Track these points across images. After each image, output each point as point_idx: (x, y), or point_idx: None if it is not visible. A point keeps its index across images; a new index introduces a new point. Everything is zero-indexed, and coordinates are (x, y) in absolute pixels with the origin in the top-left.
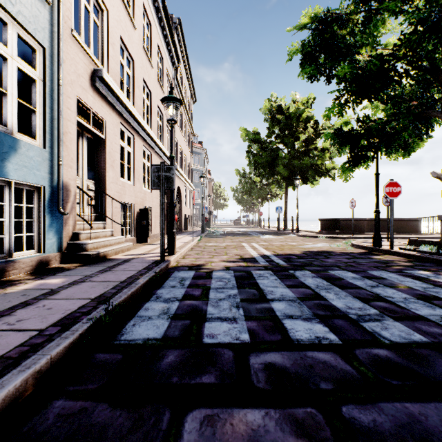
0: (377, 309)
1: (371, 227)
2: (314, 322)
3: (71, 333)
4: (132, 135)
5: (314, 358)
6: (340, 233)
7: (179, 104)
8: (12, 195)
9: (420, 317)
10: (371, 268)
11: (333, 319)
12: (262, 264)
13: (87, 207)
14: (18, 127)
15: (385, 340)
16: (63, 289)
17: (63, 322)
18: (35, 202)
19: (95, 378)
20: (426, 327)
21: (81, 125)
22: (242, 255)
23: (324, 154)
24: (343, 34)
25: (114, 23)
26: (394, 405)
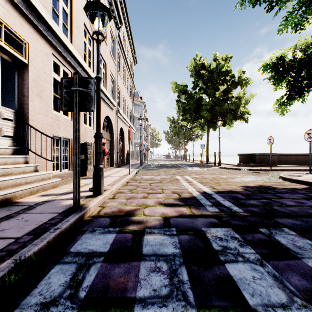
0: None
1: (280, 161)
2: None
3: None
4: (70, 72)
5: None
6: (257, 166)
7: (106, 14)
8: None
9: None
10: None
11: None
12: (210, 210)
13: (1, 139)
14: None
15: None
16: None
17: None
18: None
19: None
20: None
21: None
22: (179, 192)
23: (240, 101)
24: None
25: None
26: None
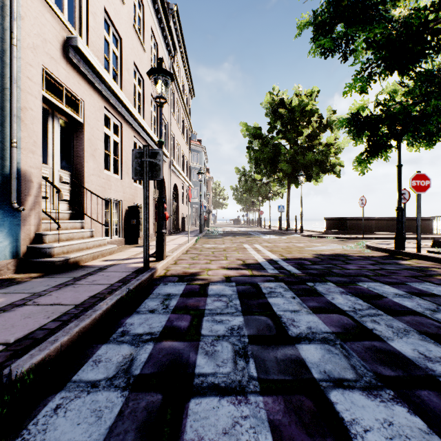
0: None
1: (379, 227)
2: (388, 400)
3: None
4: (120, 123)
5: None
6: (348, 233)
7: (169, 78)
8: None
9: None
10: (409, 278)
11: (417, 390)
12: (270, 272)
13: (60, 203)
14: None
15: None
16: None
17: None
18: None
19: None
20: None
21: (50, 103)
22: (244, 259)
23: (329, 149)
24: None
25: None
26: None
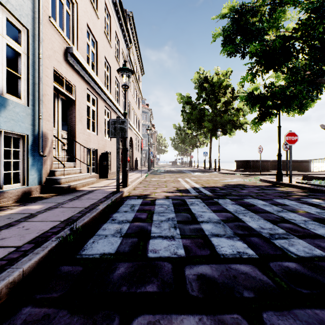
0: (284, 229)
1: (273, 167)
2: (235, 240)
3: (42, 249)
4: (96, 98)
5: (237, 269)
6: (251, 171)
7: (130, 73)
8: (2, 141)
9: (318, 235)
10: (276, 197)
11: (250, 237)
12: (193, 194)
13: (61, 151)
14: (8, 90)
15: (292, 254)
16: (40, 213)
17: (37, 240)
18: (21, 146)
19: (59, 288)
20: (324, 243)
21: (57, 89)
22: (178, 187)
23: (239, 112)
24: (254, 21)
25: (82, 13)
26: (306, 312)
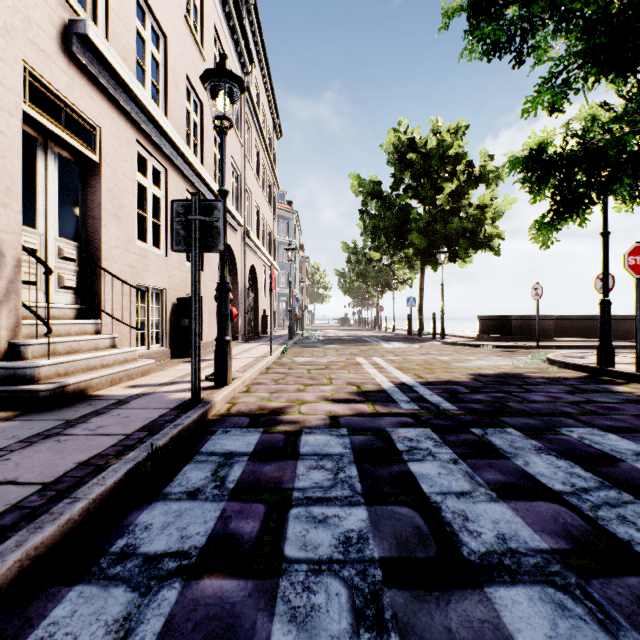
0: None
1: (560, 330)
2: None
3: None
4: (164, 168)
5: None
6: (514, 340)
7: (236, 87)
8: None
9: None
10: None
11: None
12: (404, 407)
13: (59, 292)
14: None
15: None
16: None
17: None
18: None
19: None
20: None
21: (40, 126)
22: (359, 383)
23: (484, 213)
24: None
25: None
26: None
